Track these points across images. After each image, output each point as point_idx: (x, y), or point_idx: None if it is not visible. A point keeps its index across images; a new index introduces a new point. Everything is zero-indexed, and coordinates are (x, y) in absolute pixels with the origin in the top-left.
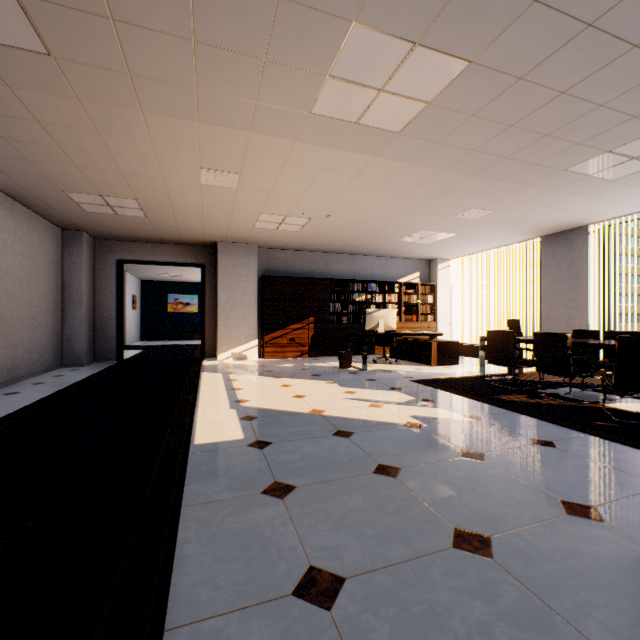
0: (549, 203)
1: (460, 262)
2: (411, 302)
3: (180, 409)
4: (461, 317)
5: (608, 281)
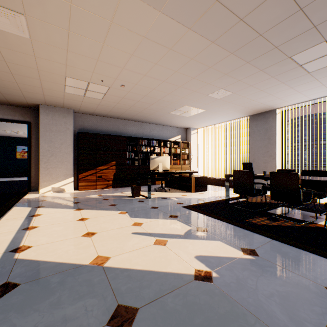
0: (265, 89)
1: (203, 130)
2: (176, 152)
3: None
4: (203, 161)
5: (285, 141)
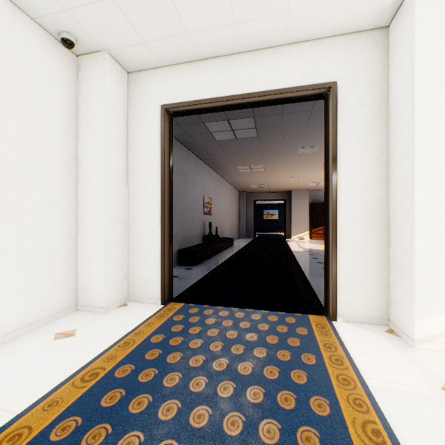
0: None
1: None
2: None
3: (285, 247)
4: None
5: None
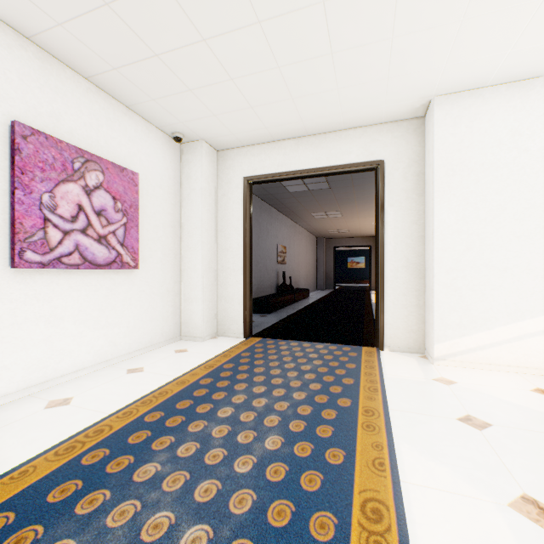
0: None
1: None
2: None
3: (366, 299)
4: None
5: None
